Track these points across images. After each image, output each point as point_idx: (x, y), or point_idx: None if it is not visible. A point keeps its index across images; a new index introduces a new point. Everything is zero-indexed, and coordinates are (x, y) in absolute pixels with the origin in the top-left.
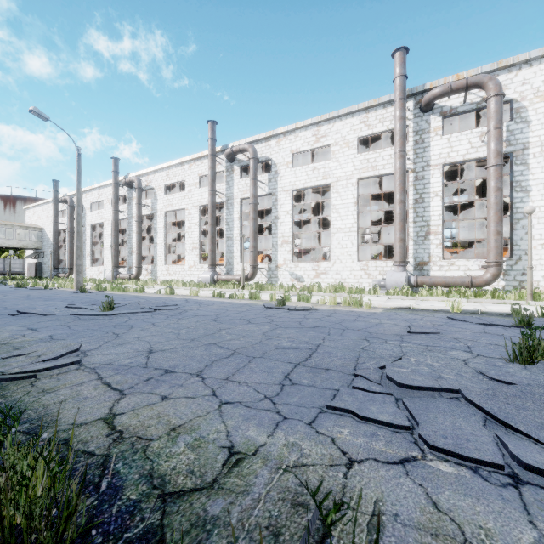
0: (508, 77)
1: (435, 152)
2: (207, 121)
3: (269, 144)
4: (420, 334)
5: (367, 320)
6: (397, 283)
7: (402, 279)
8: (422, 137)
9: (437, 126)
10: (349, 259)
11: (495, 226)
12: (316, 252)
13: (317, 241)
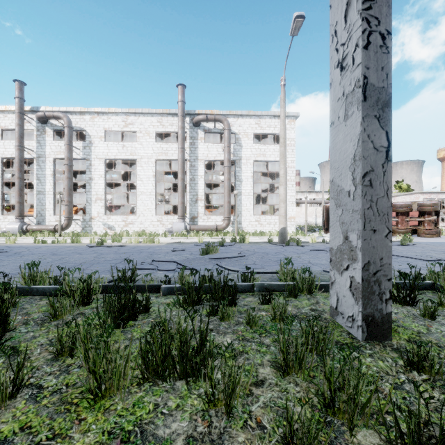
0: (234, 120)
1: (201, 152)
2: (14, 80)
3: (83, 118)
4: (177, 251)
5: (155, 248)
6: (179, 229)
7: (182, 227)
8: (194, 141)
9: (202, 137)
10: (150, 214)
11: (227, 198)
12: (125, 206)
13: (126, 198)
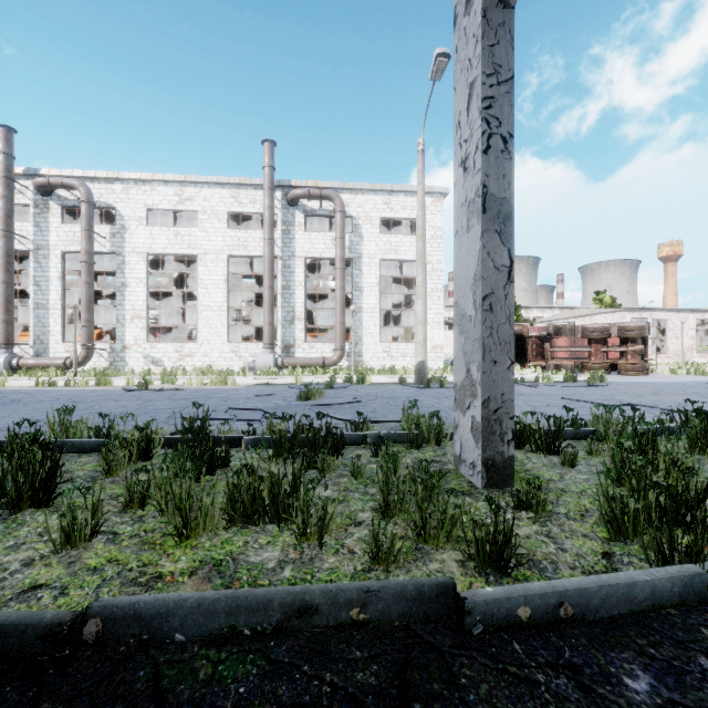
0: (350, 198)
1: (300, 245)
2: None
3: (111, 188)
4: (262, 396)
5: (229, 393)
6: (266, 365)
7: (270, 361)
8: (289, 228)
9: (301, 221)
10: (219, 340)
11: (340, 317)
12: (178, 328)
13: (179, 315)
